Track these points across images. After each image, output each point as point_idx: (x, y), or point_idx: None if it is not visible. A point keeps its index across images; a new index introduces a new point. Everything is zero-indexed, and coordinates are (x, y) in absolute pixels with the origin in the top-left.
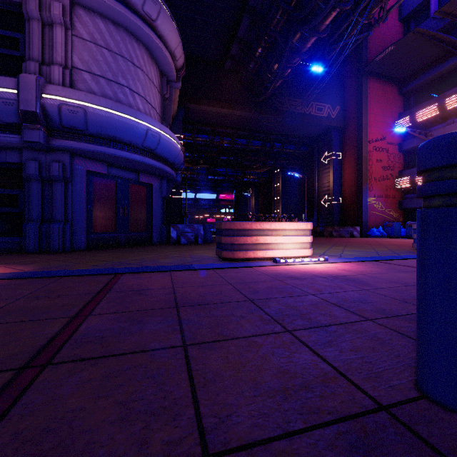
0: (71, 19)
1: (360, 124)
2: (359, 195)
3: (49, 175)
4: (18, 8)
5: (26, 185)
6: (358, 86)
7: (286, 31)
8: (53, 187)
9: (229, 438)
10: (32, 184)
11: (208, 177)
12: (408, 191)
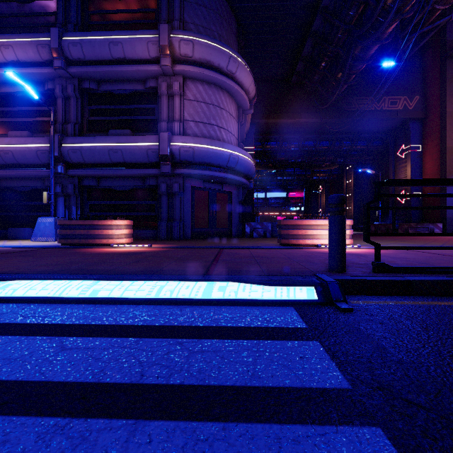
0: (183, 89)
1: (443, 113)
2: (442, 189)
3: (172, 191)
4: (155, 90)
5: (159, 198)
6: (441, 71)
7: (348, 45)
8: (174, 199)
9: (268, 270)
10: (163, 198)
11: (277, 178)
12: None
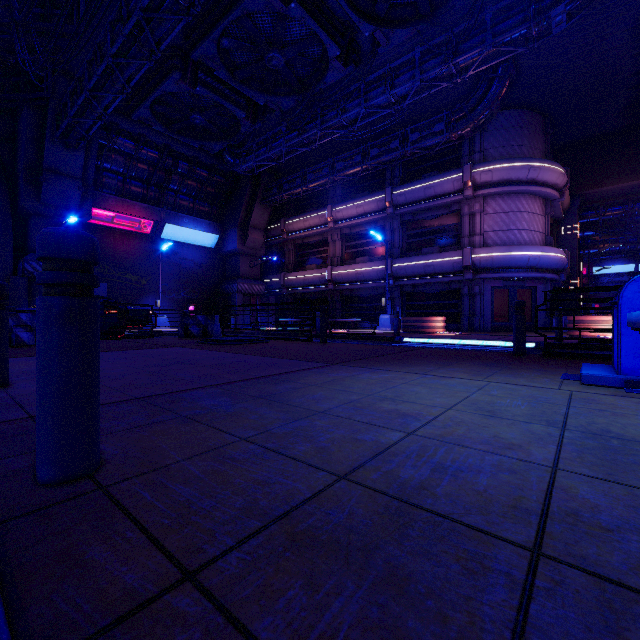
0: (483, 206)
1: None
2: None
3: (473, 292)
4: (458, 211)
5: (462, 298)
6: None
7: None
8: (475, 298)
9: None
10: (465, 298)
11: None
12: None
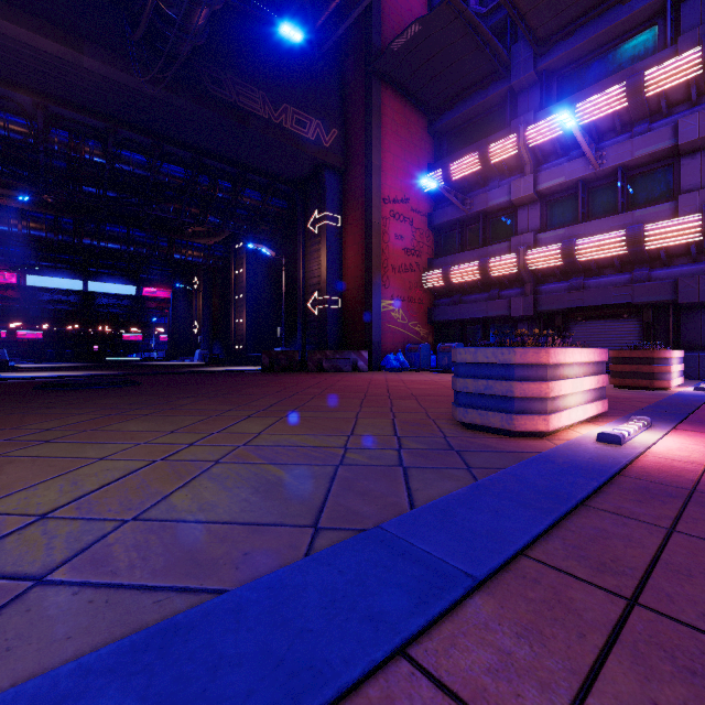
0: None
1: (369, 165)
2: (368, 294)
3: None
4: None
5: None
6: (367, 94)
7: None
8: None
9: None
10: None
11: (82, 241)
12: (441, 293)
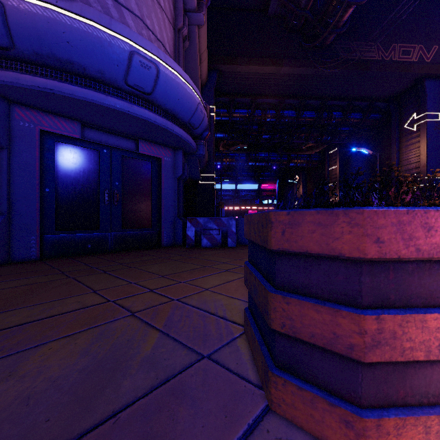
0: None
1: None
2: None
3: None
4: None
5: None
6: None
7: None
8: None
9: None
10: None
11: (248, 164)
12: None
